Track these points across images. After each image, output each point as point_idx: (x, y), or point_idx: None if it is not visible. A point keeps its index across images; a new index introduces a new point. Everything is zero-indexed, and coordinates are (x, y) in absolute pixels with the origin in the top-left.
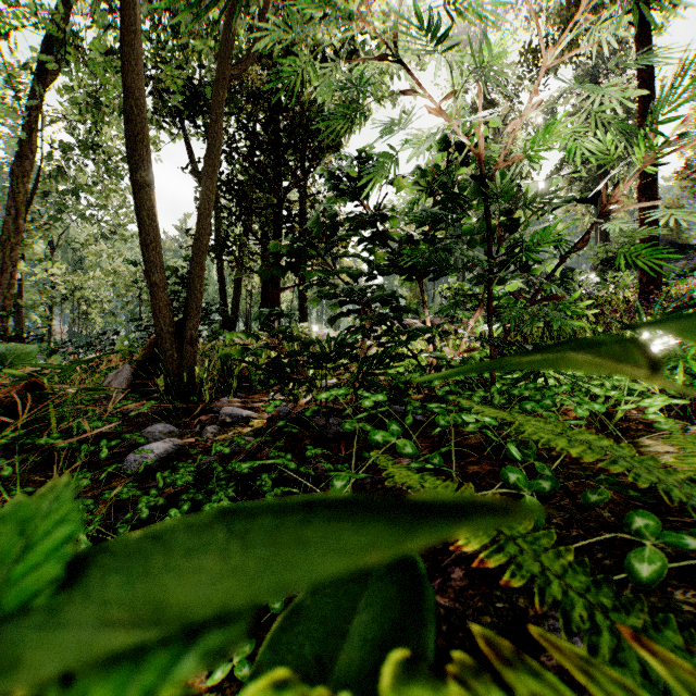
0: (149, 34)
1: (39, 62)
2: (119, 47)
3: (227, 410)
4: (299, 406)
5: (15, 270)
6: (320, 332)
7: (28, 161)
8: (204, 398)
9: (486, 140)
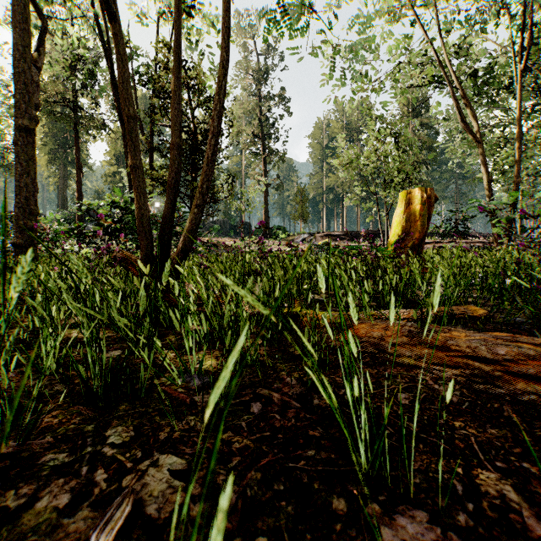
0: None
1: None
2: None
3: None
4: None
5: None
6: None
7: None
8: None
9: None
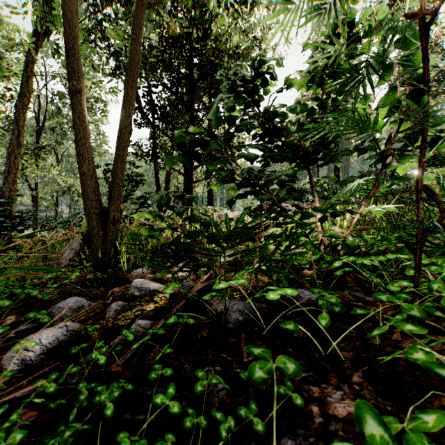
0: (109, 16)
1: (34, 32)
2: (91, 27)
3: (137, 283)
4: (200, 283)
5: (17, 171)
6: (221, 212)
7: (26, 98)
8: (123, 269)
9: None
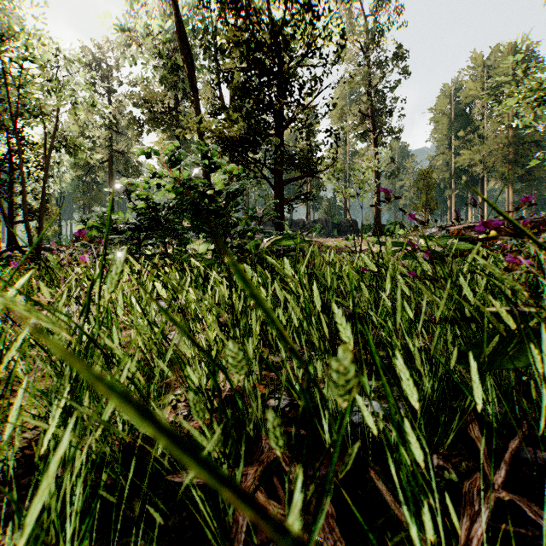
0: None
1: None
2: None
3: None
4: None
5: None
6: None
7: None
8: None
9: (111, 140)
